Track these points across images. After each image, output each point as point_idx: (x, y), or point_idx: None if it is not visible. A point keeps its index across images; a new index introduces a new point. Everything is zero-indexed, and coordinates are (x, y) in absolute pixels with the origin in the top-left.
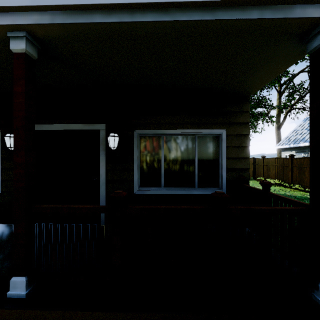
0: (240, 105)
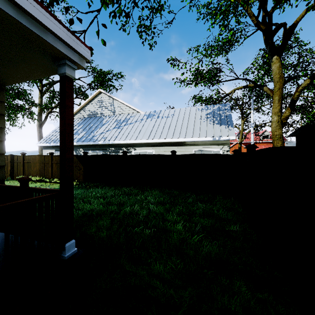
0: None
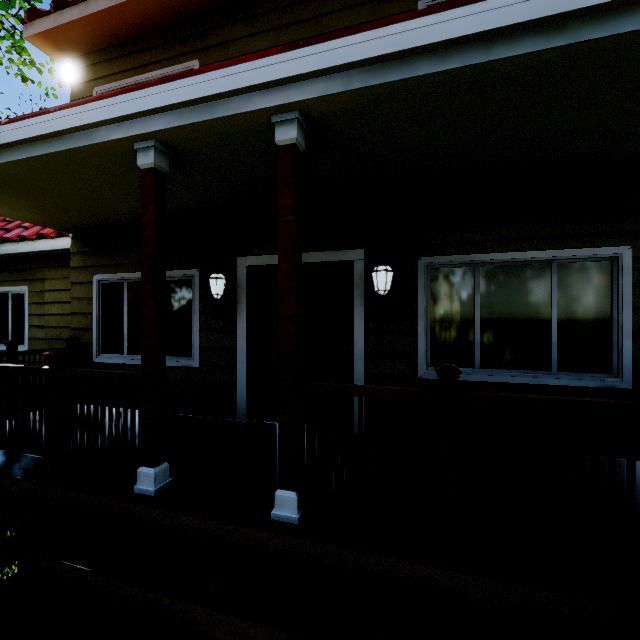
0: None
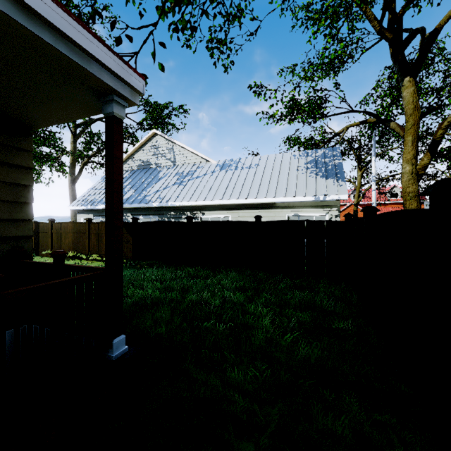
0: (17, 137)
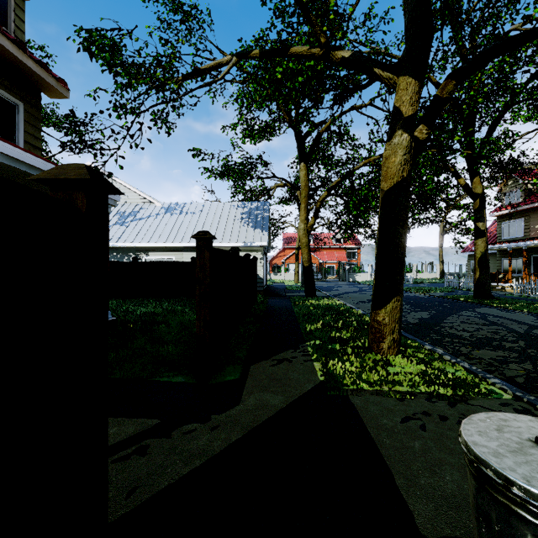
0: None
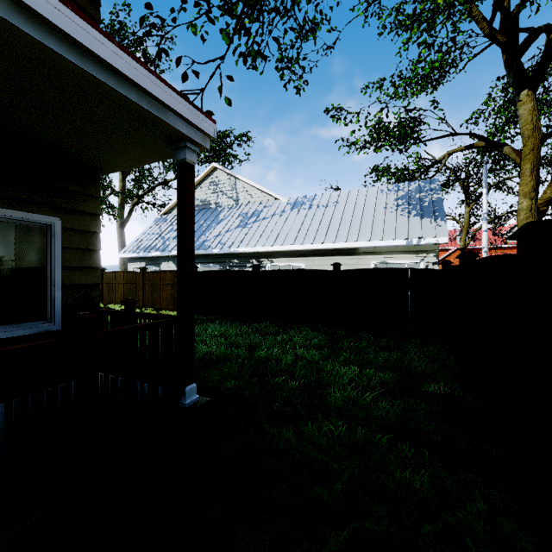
0: (87, 184)
